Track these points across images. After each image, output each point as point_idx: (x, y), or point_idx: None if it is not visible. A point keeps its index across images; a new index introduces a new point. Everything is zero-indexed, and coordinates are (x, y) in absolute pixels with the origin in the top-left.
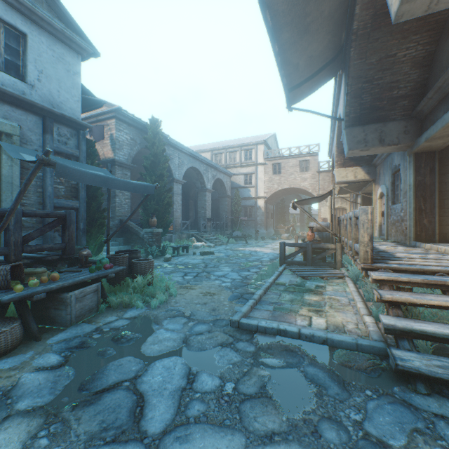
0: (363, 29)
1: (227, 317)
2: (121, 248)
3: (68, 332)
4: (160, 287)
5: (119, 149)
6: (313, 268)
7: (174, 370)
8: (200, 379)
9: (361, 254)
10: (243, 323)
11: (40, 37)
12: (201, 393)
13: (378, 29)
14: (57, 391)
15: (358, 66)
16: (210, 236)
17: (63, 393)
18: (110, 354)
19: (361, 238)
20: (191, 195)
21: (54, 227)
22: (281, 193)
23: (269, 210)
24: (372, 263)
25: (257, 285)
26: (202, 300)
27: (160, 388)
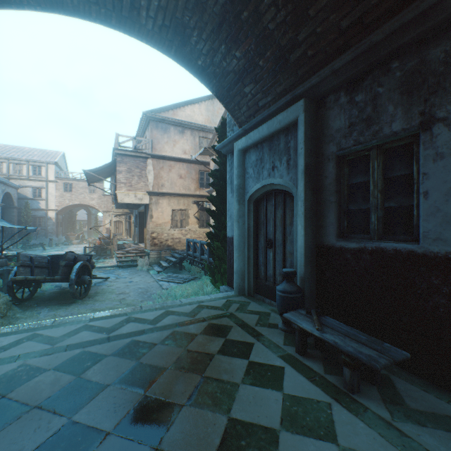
0: None
1: None
2: None
3: None
4: None
5: None
6: (102, 256)
7: None
8: None
9: (115, 248)
10: None
11: None
12: None
13: None
14: None
15: None
16: (7, 245)
17: None
18: None
19: (115, 244)
20: None
21: None
22: (72, 206)
23: (59, 220)
24: (118, 250)
25: None
26: None
27: None
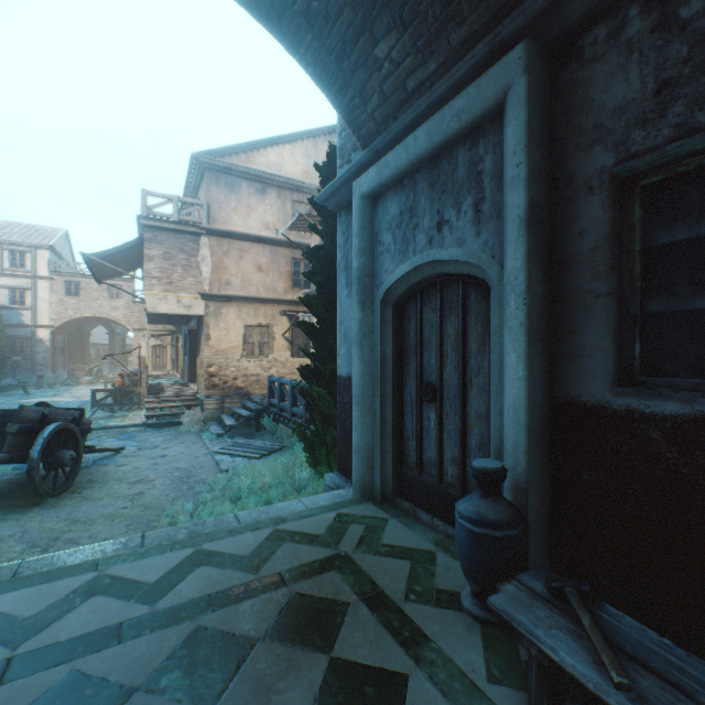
0: None
1: None
2: None
3: None
4: None
5: None
6: (123, 406)
7: None
8: None
9: (143, 392)
10: None
11: None
12: None
13: None
14: None
15: None
16: None
17: None
18: None
19: (143, 385)
20: None
21: None
22: (80, 320)
23: (58, 344)
24: (148, 396)
25: None
26: None
27: None
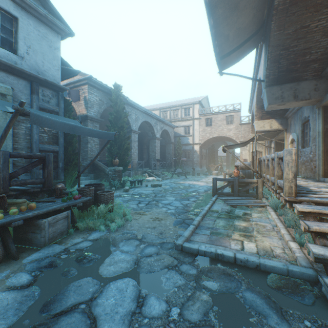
0: (282, 4)
1: (172, 240)
2: (92, 181)
3: (41, 252)
4: (118, 214)
5: (91, 107)
6: (240, 198)
7: (126, 292)
8: (149, 303)
9: (286, 189)
10: (186, 246)
11: (28, 20)
12: (149, 318)
13: (295, 4)
14: (20, 313)
15: (277, 36)
16: (158, 172)
17: (25, 315)
18: (72, 275)
19: (286, 176)
20: (144, 142)
21: (35, 166)
22: (212, 140)
23: (202, 153)
24: (295, 196)
25: (196, 212)
26: (152, 224)
27: (112, 312)
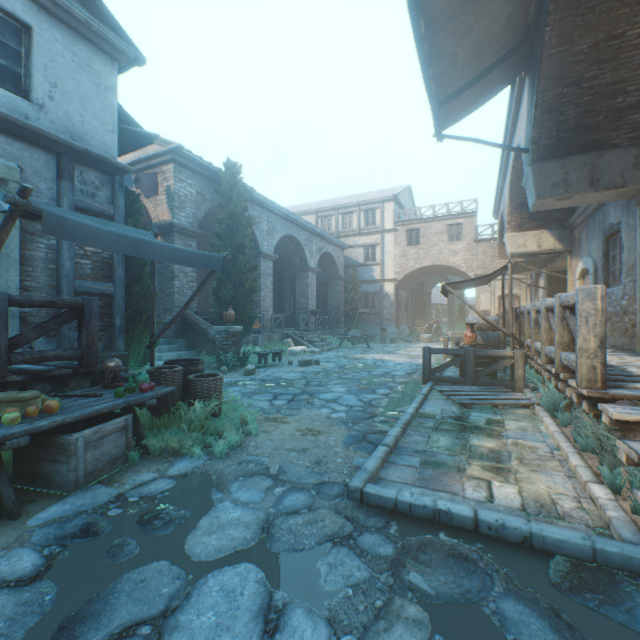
0: None
1: (341, 478)
2: (182, 354)
3: (68, 502)
4: (232, 421)
5: (180, 207)
6: (478, 389)
7: (240, 598)
8: (290, 625)
9: (583, 371)
10: (370, 493)
11: (52, 32)
12: None
13: None
14: None
15: (557, 57)
16: (314, 336)
17: None
18: (128, 555)
19: (583, 344)
20: (286, 277)
21: (63, 323)
22: (420, 273)
23: (401, 299)
24: (604, 388)
25: (389, 418)
26: (299, 444)
27: None
